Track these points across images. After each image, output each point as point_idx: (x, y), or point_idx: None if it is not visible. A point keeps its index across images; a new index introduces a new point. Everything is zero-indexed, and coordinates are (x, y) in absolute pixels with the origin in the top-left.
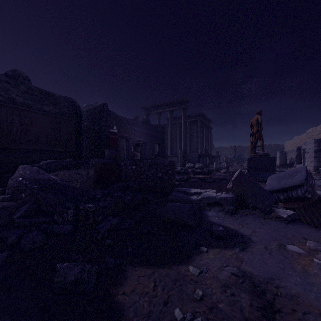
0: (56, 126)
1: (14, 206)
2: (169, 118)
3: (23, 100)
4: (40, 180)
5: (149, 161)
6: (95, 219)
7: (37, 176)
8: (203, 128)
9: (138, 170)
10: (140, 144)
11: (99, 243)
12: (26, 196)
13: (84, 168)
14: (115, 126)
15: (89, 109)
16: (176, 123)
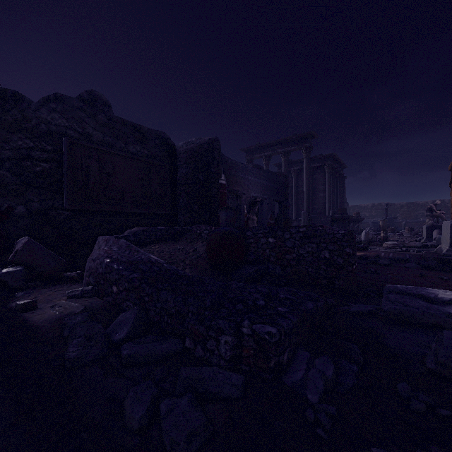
0: (145, 176)
1: (103, 308)
2: (283, 163)
3: (102, 137)
4: (139, 263)
5: (303, 230)
6: (278, 361)
7: (131, 256)
8: (333, 177)
9: (279, 245)
10: (258, 202)
11: (342, 448)
12: (121, 292)
13: (186, 241)
14: (223, 175)
15: (189, 148)
16: (291, 171)
